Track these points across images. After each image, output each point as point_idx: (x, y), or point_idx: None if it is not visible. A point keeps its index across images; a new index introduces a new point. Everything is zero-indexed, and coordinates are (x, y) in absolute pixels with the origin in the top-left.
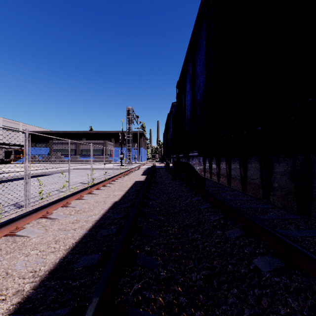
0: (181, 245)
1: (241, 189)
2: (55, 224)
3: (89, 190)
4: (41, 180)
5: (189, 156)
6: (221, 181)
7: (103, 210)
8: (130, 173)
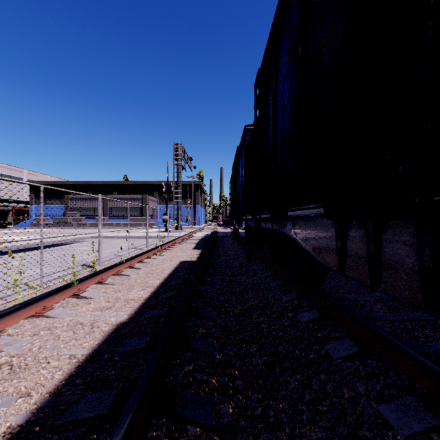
0: None
1: None
2: None
3: (76, 289)
4: (28, 257)
5: (287, 217)
6: None
7: (69, 362)
8: (176, 244)
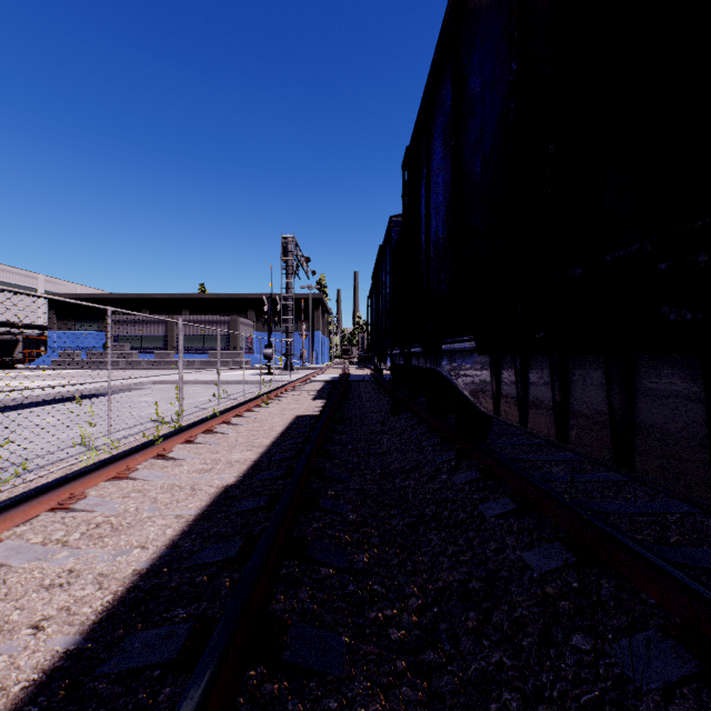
0: None
1: None
2: None
3: (159, 448)
4: (64, 411)
5: (441, 351)
6: (576, 444)
7: (178, 521)
8: (286, 393)
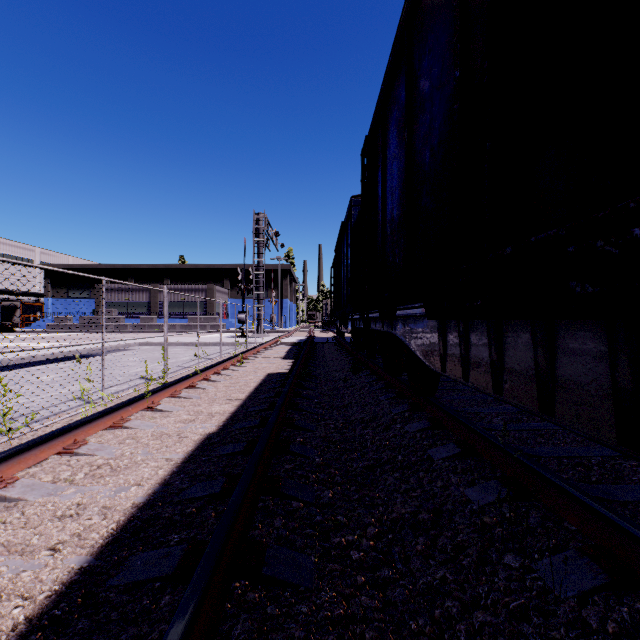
0: (394, 623)
1: (616, 438)
2: (7, 523)
3: (148, 401)
4: (60, 370)
5: (396, 317)
6: (509, 395)
7: (168, 464)
8: (259, 353)
